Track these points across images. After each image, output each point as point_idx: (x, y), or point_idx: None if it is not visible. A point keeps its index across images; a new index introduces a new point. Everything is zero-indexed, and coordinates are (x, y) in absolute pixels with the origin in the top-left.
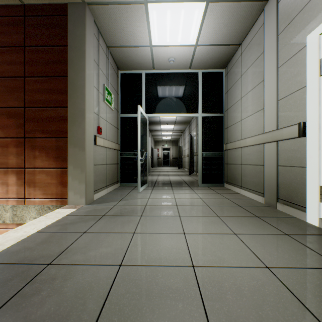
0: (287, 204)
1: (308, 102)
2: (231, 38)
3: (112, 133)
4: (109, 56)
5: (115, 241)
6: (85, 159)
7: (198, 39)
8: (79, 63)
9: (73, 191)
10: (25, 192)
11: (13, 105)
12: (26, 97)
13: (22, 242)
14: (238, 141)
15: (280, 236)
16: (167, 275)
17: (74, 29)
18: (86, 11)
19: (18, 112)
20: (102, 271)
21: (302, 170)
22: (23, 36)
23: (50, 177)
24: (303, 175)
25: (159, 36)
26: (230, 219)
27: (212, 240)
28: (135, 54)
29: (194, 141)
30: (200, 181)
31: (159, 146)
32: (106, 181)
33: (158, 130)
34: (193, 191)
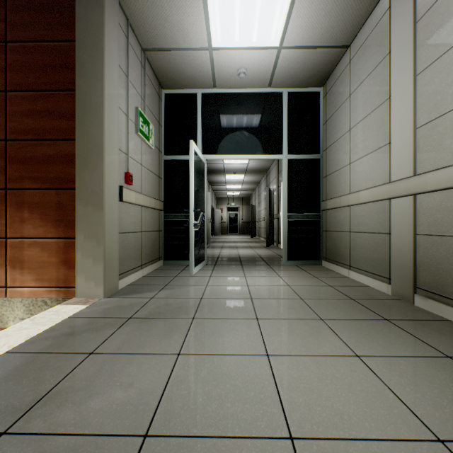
0: (433, 298)
1: None
2: (334, 36)
3: (151, 184)
4: (145, 64)
5: (143, 374)
6: (103, 224)
7: (284, 37)
8: (94, 68)
9: (84, 276)
10: (7, 278)
11: None
12: (8, 124)
13: None
14: (344, 196)
15: (438, 360)
16: None
17: (86, 14)
18: None
19: None
20: None
21: None
22: (4, 26)
23: (47, 253)
24: None
25: (222, 32)
26: (343, 325)
27: (318, 370)
28: (185, 62)
29: (274, 197)
30: (286, 258)
31: (222, 206)
32: (141, 258)
33: (222, 181)
34: (275, 274)
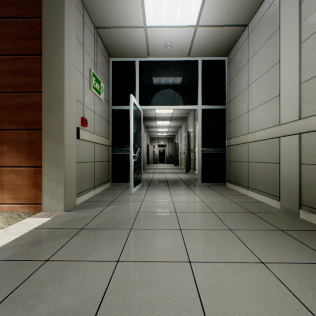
0: (315, 212)
1: None
2: (237, 17)
3: (101, 127)
4: (97, 38)
5: (87, 280)
6: (63, 156)
7: (200, 18)
8: (57, 38)
9: (49, 195)
10: None
11: None
12: None
13: None
14: (244, 135)
15: None
16: None
17: None
18: None
19: None
20: None
21: None
22: None
23: (21, 178)
24: None
25: (154, 14)
26: (247, 234)
27: (232, 276)
28: (127, 37)
29: (191, 137)
30: (200, 181)
31: (154, 143)
32: (94, 181)
33: (154, 126)
34: (193, 193)
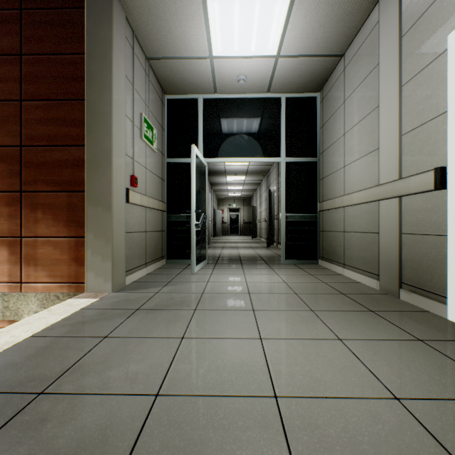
0: (416, 291)
1: (450, 137)
2: (329, 45)
3: (154, 186)
4: (149, 72)
5: (152, 352)
6: (111, 224)
7: (281, 47)
8: (103, 79)
9: (94, 272)
10: (22, 274)
11: (4, 143)
12: (23, 131)
13: (5, 353)
14: (339, 198)
15: (410, 342)
16: (233, 413)
17: (95, 28)
18: (113, 2)
19: (12, 153)
20: (126, 407)
21: (440, 240)
22: (19, 40)
23: (59, 251)
24: (441, 247)
25: (223, 43)
26: (331, 315)
27: (304, 349)
28: (187, 69)
29: (274, 198)
30: (284, 257)
31: (224, 206)
32: (146, 256)
33: (223, 183)
34: (273, 272)
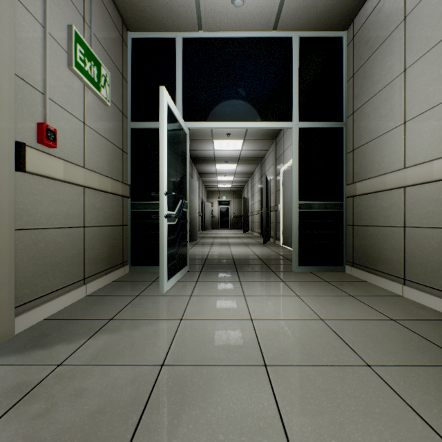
0: None
1: None
2: None
3: (106, 157)
4: None
5: None
6: None
7: None
8: None
9: None
10: None
11: None
12: None
13: None
14: (395, 173)
15: None
16: None
17: None
18: None
19: None
20: None
21: None
22: None
23: None
24: None
25: None
26: None
27: None
28: None
29: (270, 187)
30: (297, 262)
31: (213, 199)
32: (84, 267)
33: (212, 172)
34: (289, 290)
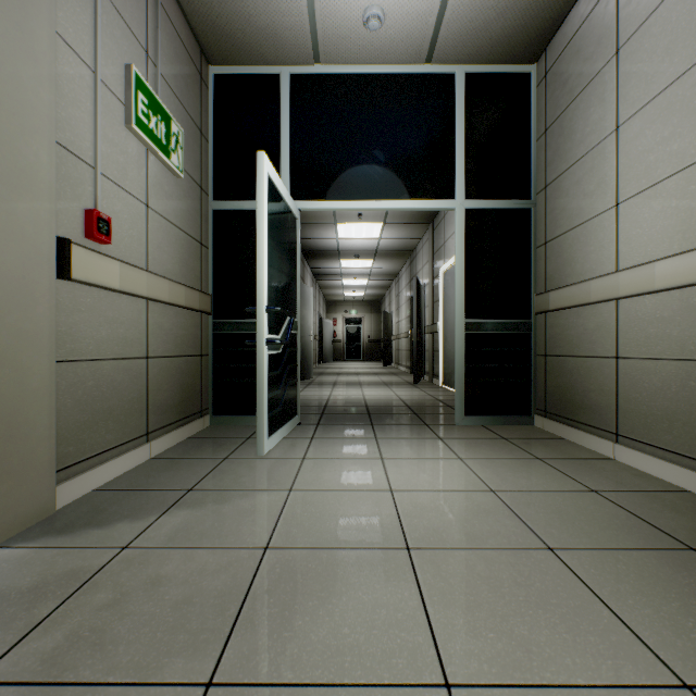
0: None
1: None
2: None
3: (177, 255)
4: None
5: None
6: None
7: None
8: None
9: None
10: None
11: None
12: None
13: None
14: (603, 278)
15: None
16: None
17: None
18: None
19: None
20: None
21: None
22: None
23: None
24: None
25: None
26: None
27: None
28: None
29: (425, 296)
30: (462, 410)
31: (337, 314)
32: (148, 417)
33: (335, 272)
34: (448, 450)
